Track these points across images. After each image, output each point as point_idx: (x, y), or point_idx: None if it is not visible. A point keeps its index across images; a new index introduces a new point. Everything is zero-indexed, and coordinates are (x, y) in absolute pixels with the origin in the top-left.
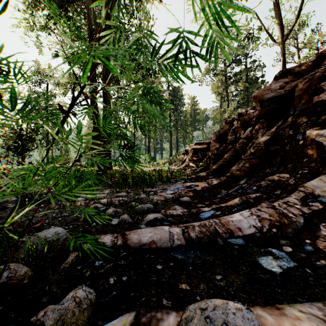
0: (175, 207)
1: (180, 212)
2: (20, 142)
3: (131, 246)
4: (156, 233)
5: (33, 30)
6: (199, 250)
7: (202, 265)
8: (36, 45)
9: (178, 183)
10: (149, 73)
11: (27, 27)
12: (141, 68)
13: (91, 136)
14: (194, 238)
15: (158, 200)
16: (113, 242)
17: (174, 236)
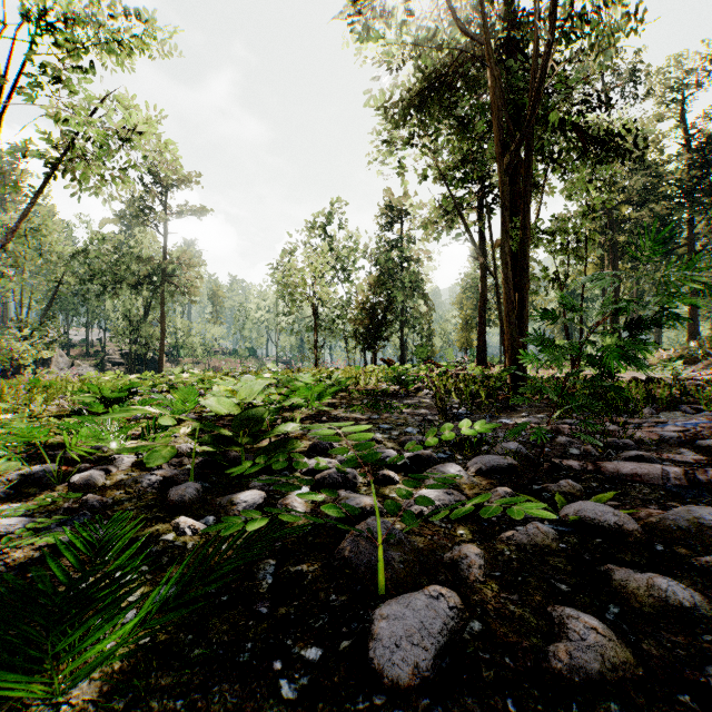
0: (680, 450)
1: (690, 458)
2: (372, 327)
3: (606, 474)
4: (640, 467)
5: (392, 151)
6: (706, 493)
7: (706, 502)
8: (398, 175)
9: (700, 415)
10: (618, 154)
11: (385, 150)
12: (594, 144)
13: (471, 304)
14: (702, 482)
15: (644, 438)
16: (582, 467)
17: (670, 474)
